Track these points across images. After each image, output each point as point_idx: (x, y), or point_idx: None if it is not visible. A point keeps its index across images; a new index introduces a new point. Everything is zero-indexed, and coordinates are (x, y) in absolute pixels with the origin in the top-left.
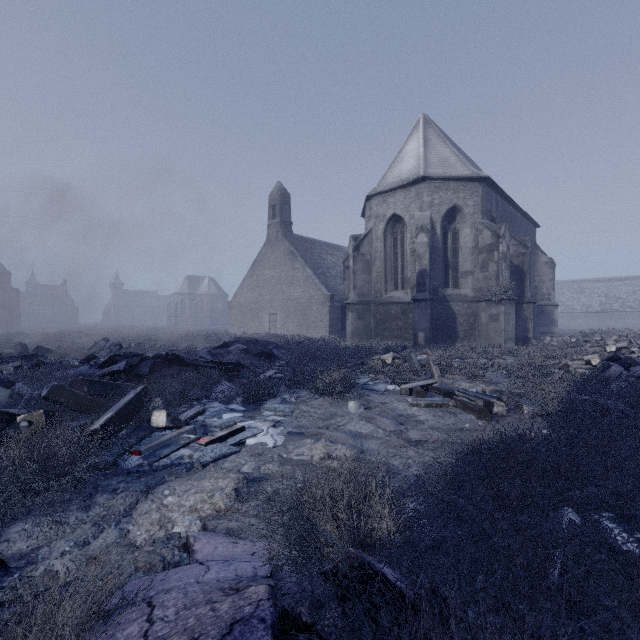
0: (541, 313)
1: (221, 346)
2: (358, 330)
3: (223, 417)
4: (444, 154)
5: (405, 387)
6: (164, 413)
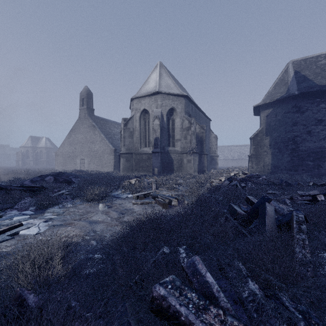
0: (212, 159)
1: (38, 177)
2: (126, 167)
3: (13, 219)
4: (168, 82)
5: (135, 195)
6: None
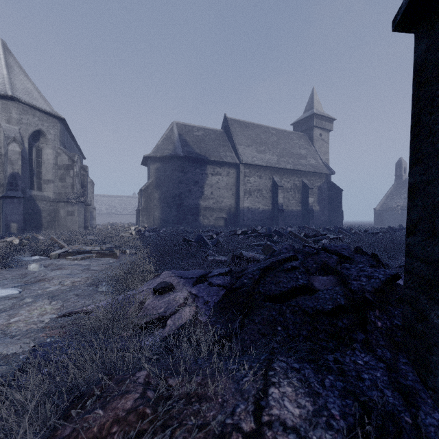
0: None
1: None
2: None
3: None
4: (28, 86)
5: (55, 253)
6: None
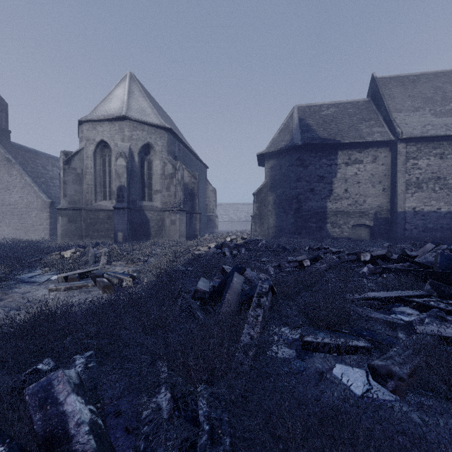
0: (209, 220)
1: None
2: (69, 232)
3: None
4: (143, 105)
5: (61, 276)
6: None
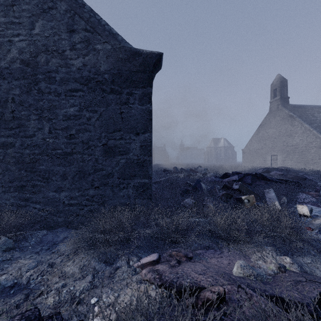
0: None
1: (263, 172)
2: None
3: None
4: None
5: None
6: (305, 207)
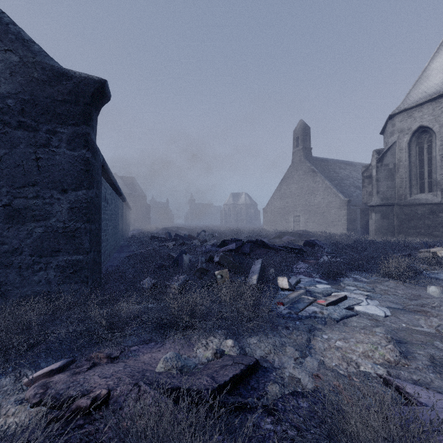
0: None
1: (275, 237)
2: (381, 228)
3: (317, 286)
4: None
5: None
6: (285, 279)
